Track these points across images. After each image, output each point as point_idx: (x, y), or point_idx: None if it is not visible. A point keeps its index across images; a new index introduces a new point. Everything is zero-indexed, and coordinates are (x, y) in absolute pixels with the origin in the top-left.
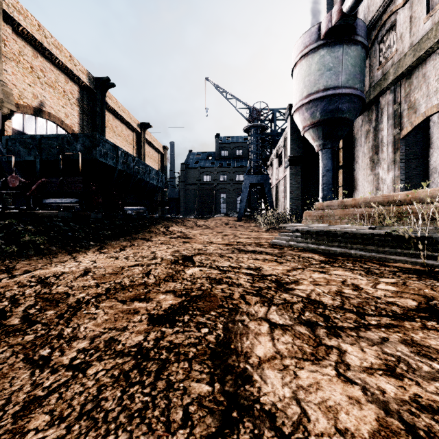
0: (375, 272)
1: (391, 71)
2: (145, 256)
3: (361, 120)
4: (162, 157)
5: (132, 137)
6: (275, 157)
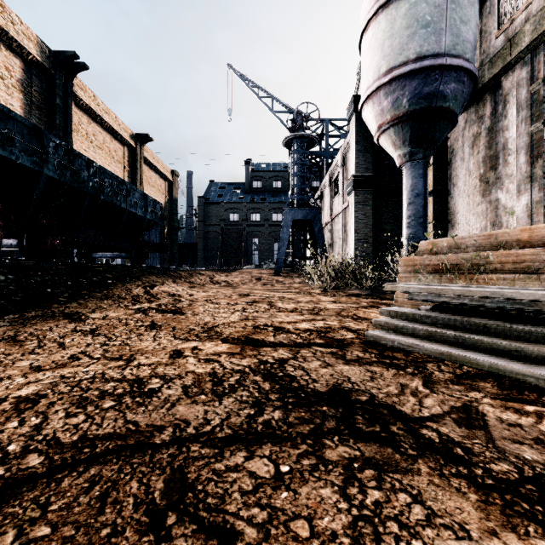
0: None
1: (527, 29)
2: None
3: (463, 120)
4: (170, 186)
5: (122, 153)
6: (328, 184)
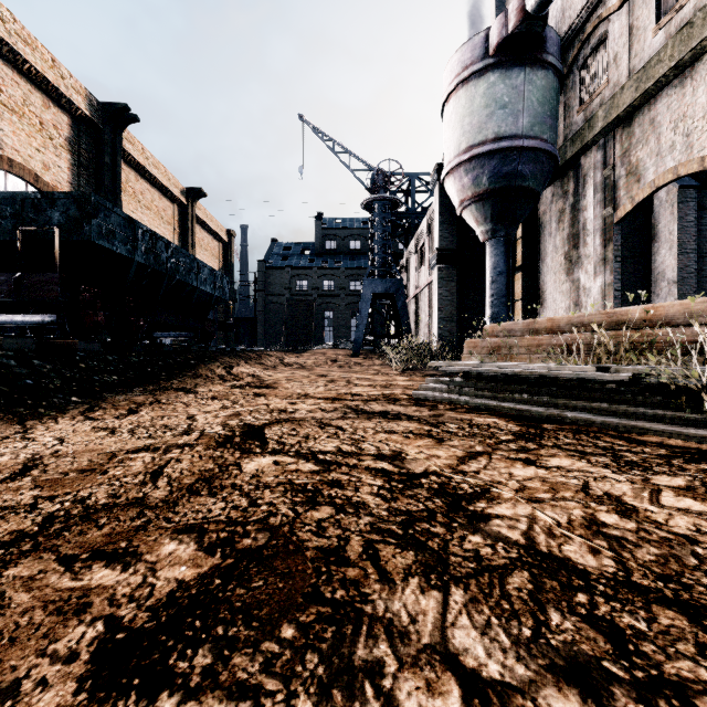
0: (631, 460)
1: (599, 114)
2: (172, 427)
3: (550, 193)
4: (225, 248)
5: (172, 212)
6: (413, 252)
